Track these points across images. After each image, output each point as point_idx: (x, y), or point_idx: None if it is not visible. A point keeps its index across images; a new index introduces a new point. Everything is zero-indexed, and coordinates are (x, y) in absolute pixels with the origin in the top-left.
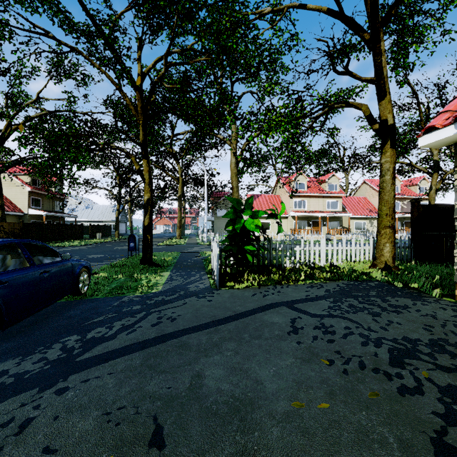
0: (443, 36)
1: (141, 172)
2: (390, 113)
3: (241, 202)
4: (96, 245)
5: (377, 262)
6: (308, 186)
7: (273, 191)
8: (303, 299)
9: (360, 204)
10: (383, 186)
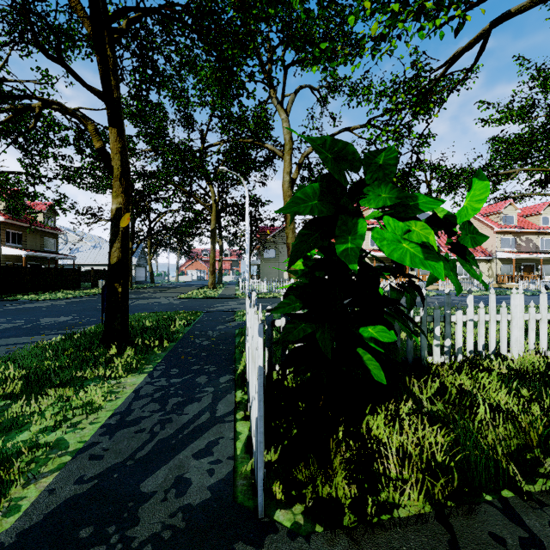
0: None
1: (106, 154)
2: None
3: (356, 153)
4: (85, 299)
5: None
6: None
7: None
8: None
9: None
10: None
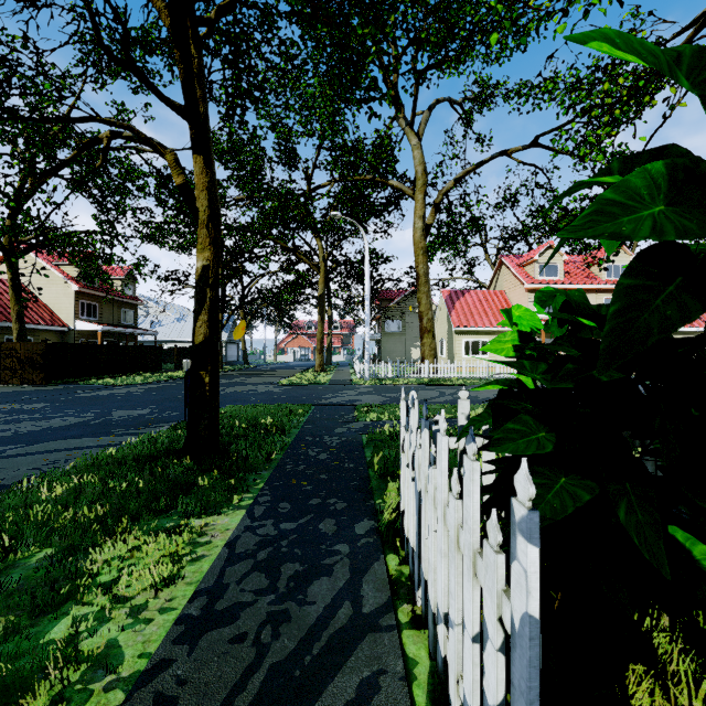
0: None
1: (189, 193)
2: None
3: None
4: (167, 384)
5: None
6: (565, 271)
7: (491, 285)
8: None
9: None
10: None
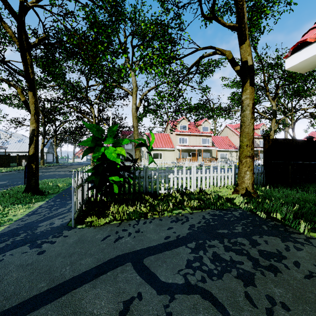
0: (286, 6)
1: (27, 104)
2: (249, 55)
3: (102, 129)
4: (14, 172)
5: (239, 188)
6: (189, 128)
7: (165, 131)
8: (159, 245)
9: (223, 141)
10: (243, 120)
